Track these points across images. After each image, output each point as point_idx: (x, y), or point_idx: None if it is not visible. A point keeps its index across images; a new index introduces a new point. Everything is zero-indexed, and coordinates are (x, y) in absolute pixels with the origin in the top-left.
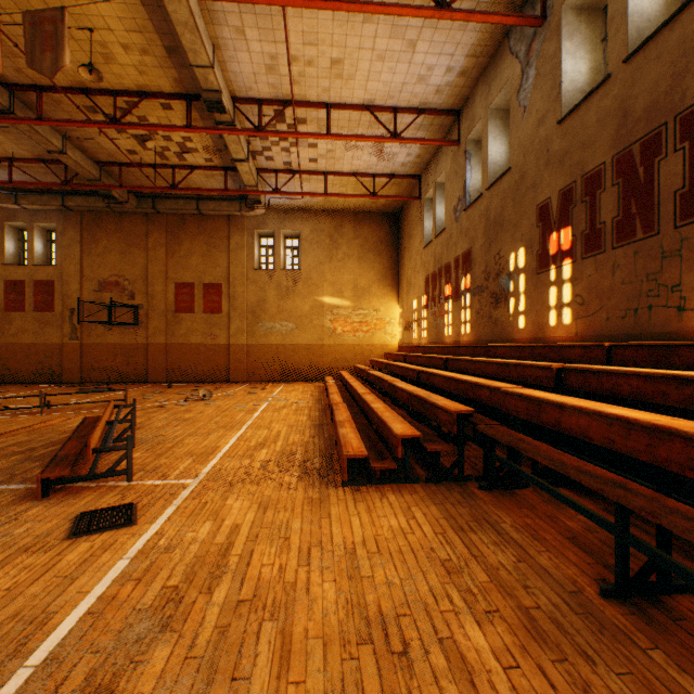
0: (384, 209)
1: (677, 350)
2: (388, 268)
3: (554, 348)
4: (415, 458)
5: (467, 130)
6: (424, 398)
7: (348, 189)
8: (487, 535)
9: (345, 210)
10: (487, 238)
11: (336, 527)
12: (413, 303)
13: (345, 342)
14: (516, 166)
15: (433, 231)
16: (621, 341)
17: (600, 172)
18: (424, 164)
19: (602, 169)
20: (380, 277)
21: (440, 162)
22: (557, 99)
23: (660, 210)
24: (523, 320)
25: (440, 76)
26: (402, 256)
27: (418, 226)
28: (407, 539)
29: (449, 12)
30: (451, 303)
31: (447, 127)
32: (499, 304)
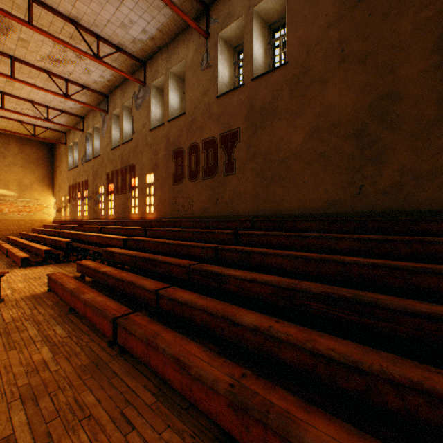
0: (43, 140)
1: (124, 222)
2: (46, 175)
3: (107, 222)
4: (53, 261)
5: (87, 128)
6: (57, 239)
7: (15, 126)
8: (70, 267)
9: (11, 134)
10: (93, 178)
11: (19, 273)
12: (63, 197)
13: (11, 218)
14: (102, 156)
15: (73, 164)
16: (122, 219)
17: (119, 171)
18: (68, 129)
19: (119, 170)
20: (40, 179)
21: (76, 133)
22: (111, 141)
23: (127, 187)
24: (103, 212)
25: (72, 104)
26: (56, 170)
27: (65, 157)
28: (44, 271)
29: (70, 99)
30: (81, 201)
31: (79, 120)
32: (97, 205)
